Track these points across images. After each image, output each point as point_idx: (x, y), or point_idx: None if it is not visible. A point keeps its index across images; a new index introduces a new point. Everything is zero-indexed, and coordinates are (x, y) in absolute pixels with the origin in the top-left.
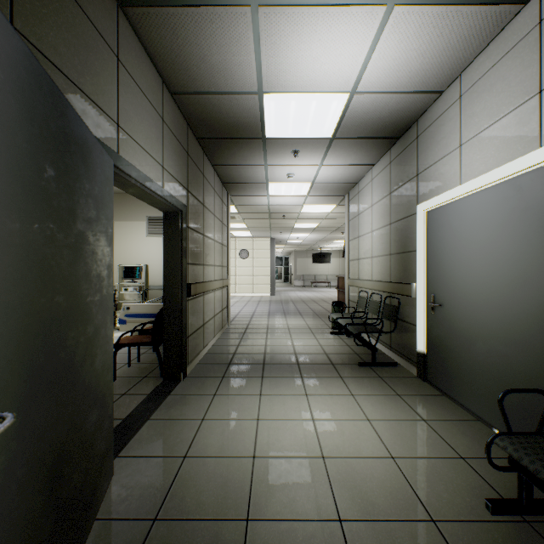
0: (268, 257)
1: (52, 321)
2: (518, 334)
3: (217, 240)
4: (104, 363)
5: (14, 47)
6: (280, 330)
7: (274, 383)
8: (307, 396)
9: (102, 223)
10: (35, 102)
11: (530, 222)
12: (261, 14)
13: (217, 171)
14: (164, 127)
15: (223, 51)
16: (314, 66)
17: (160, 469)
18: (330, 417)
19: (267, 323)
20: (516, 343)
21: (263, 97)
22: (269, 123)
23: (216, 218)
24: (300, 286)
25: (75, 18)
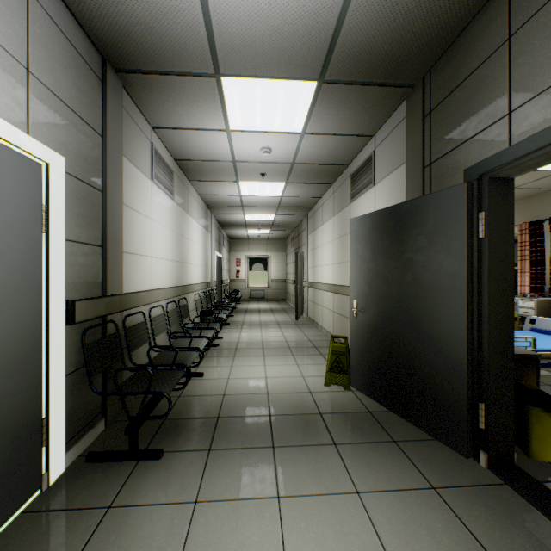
0: None
1: (388, 296)
2: (10, 366)
3: None
4: (443, 346)
5: (373, 216)
6: None
7: None
8: None
9: (438, 245)
10: (380, 224)
11: (24, 218)
12: None
13: None
14: None
15: None
16: None
17: (439, 472)
18: None
19: None
20: (6, 381)
21: None
22: None
23: None
24: None
25: (460, 97)
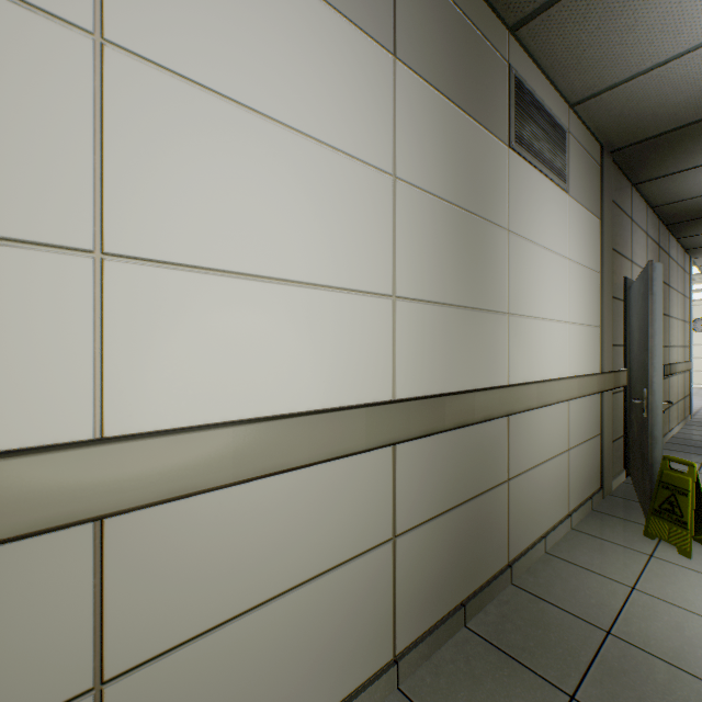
0: None
1: None
2: None
3: (678, 317)
4: None
5: None
6: None
7: None
8: None
9: None
10: None
11: None
12: None
13: (680, 242)
14: (646, 239)
15: None
16: None
17: None
18: None
19: None
20: None
21: None
22: None
23: (677, 294)
24: None
25: (621, 219)
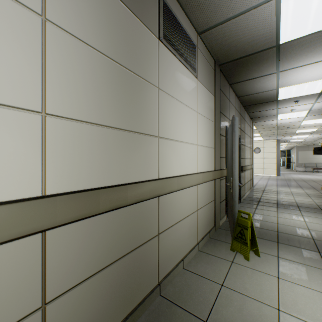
0: (274, 151)
1: None
2: None
3: (248, 146)
4: None
5: None
6: (285, 193)
7: (283, 210)
8: (302, 216)
9: None
10: None
11: None
12: (280, 73)
13: (249, 114)
14: (235, 111)
15: (262, 84)
16: (306, 77)
17: None
18: (314, 222)
19: (276, 189)
20: None
21: (278, 89)
22: (280, 95)
23: (248, 136)
24: (301, 171)
25: (224, 99)
